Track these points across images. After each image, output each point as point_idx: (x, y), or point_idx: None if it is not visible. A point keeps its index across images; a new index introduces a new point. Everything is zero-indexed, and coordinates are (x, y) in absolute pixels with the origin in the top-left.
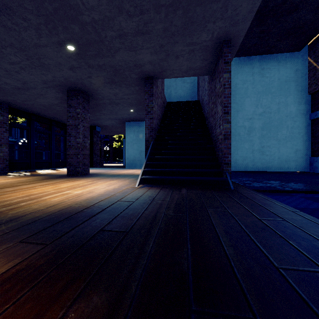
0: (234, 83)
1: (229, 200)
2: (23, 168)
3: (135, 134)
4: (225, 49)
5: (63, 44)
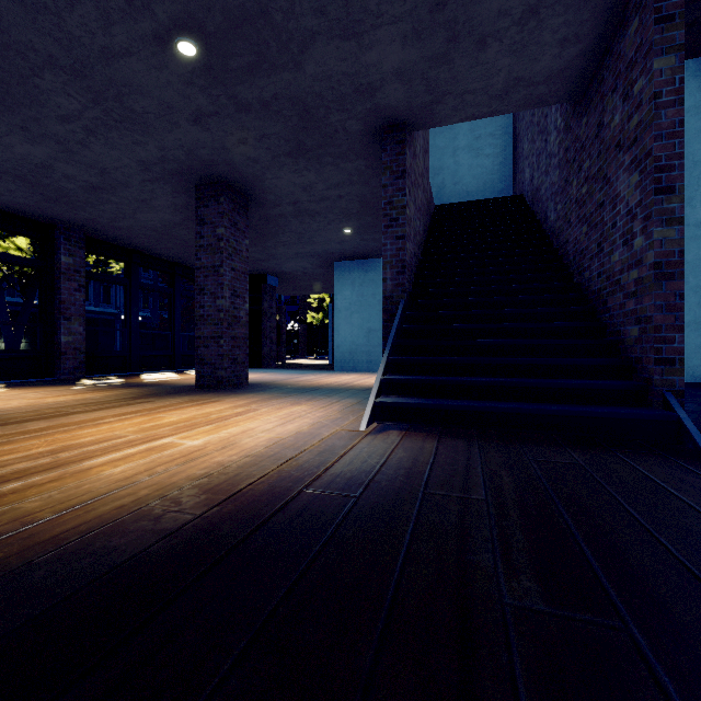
0: None
1: None
2: (115, 369)
3: (356, 290)
4: None
5: (166, 39)
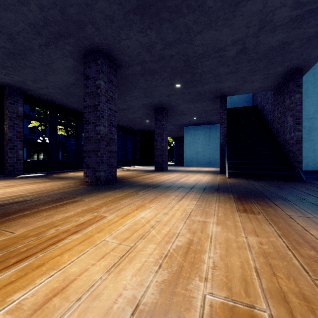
0: None
1: (306, 185)
2: None
3: (192, 137)
4: (296, 76)
5: (173, 84)
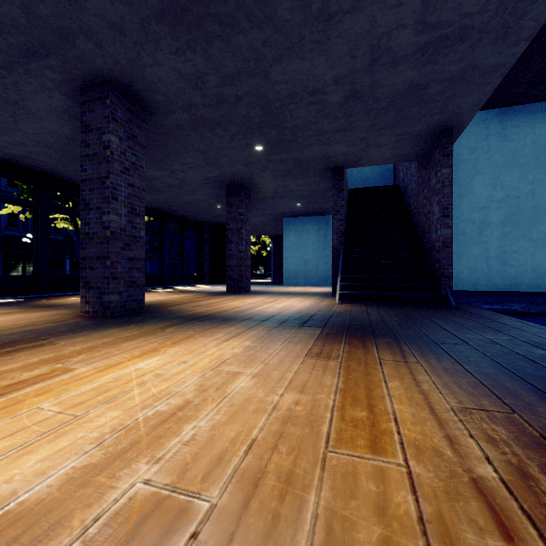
0: (454, 153)
1: (451, 314)
2: (156, 284)
3: (298, 235)
4: (444, 139)
5: (251, 145)
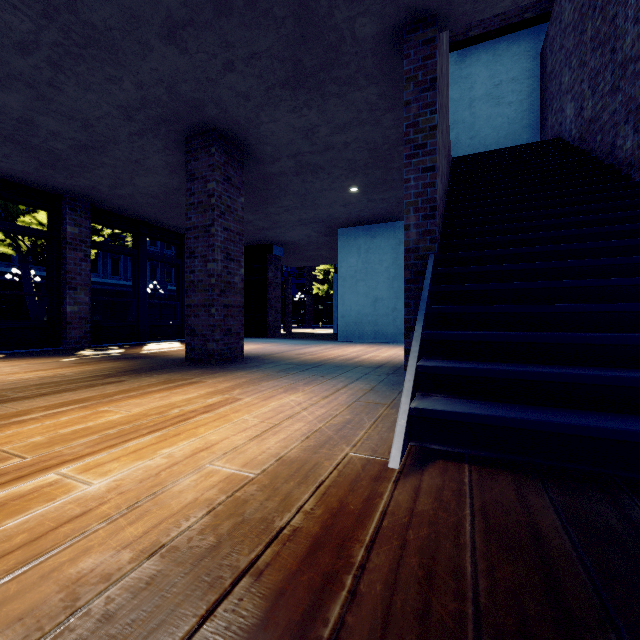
0: None
1: None
2: (123, 339)
3: (362, 256)
4: None
5: None
